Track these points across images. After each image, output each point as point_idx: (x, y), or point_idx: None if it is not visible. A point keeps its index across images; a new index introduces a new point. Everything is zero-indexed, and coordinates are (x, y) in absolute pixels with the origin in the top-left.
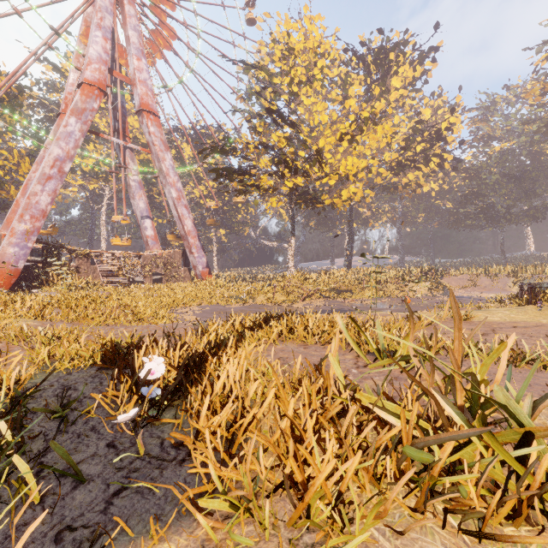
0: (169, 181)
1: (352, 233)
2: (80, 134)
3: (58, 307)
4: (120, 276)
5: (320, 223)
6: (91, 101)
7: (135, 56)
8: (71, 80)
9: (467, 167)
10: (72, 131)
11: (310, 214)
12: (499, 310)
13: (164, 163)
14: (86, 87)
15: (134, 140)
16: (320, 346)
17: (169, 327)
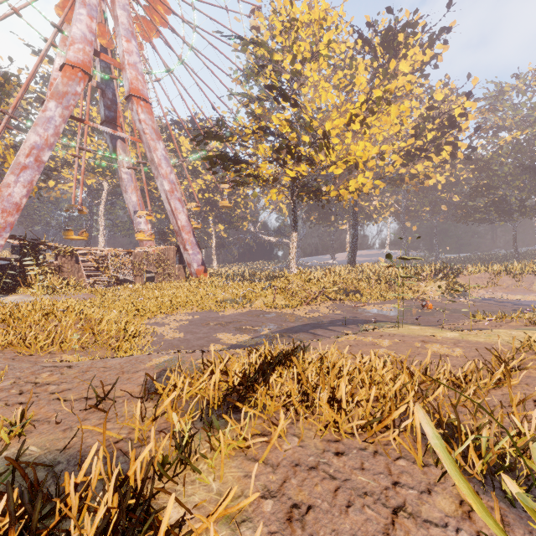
0: (161, 173)
1: (356, 228)
2: (60, 119)
3: (2, 323)
4: (108, 276)
5: (321, 218)
6: (73, 84)
7: (124, 38)
8: (57, 64)
9: (475, 158)
10: (51, 116)
11: (311, 208)
12: None
13: (156, 153)
14: (69, 69)
15: (132, 135)
16: (366, 444)
17: (117, 371)
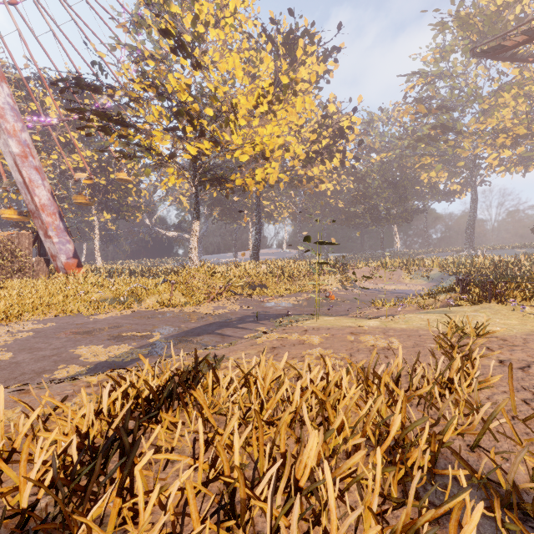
0: (4, 128)
1: (260, 224)
2: None
3: None
4: None
5: (225, 214)
6: None
7: None
8: None
9: (355, 171)
10: None
11: (214, 203)
12: (467, 311)
13: None
14: None
15: None
16: None
17: None
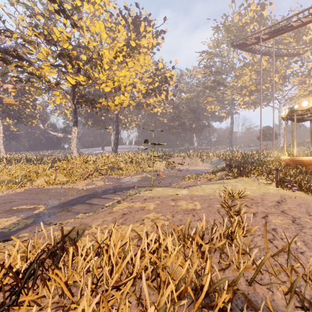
0: None
1: (118, 130)
2: None
3: None
4: None
5: (95, 123)
6: None
7: None
8: None
9: (173, 102)
10: None
11: (88, 116)
12: (232, 182)
13: None
14: None
15: None
16: None
17: None
